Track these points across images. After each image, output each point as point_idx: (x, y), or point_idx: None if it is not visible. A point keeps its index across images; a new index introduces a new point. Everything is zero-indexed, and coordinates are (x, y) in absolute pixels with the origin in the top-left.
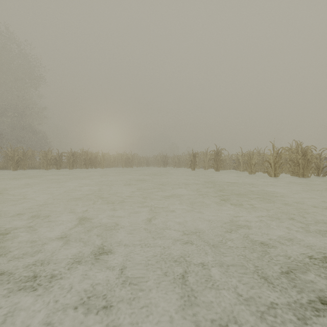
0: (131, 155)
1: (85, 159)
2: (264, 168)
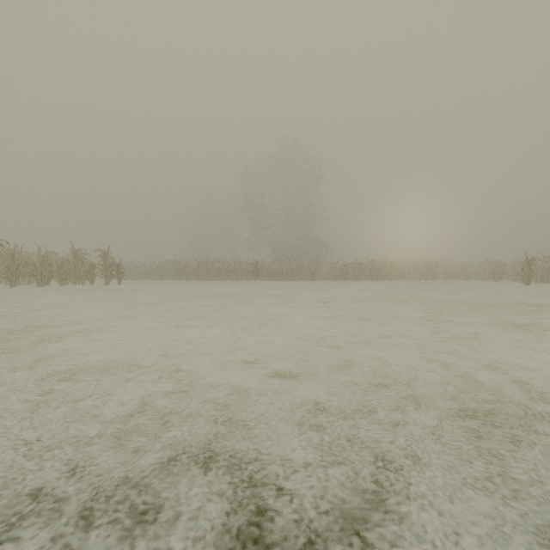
0: (432, 262)
1: (370, 270)
2: None
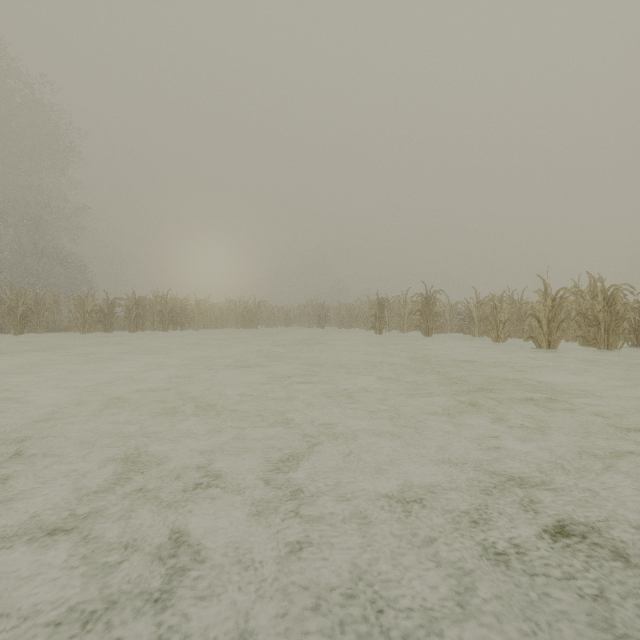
0: (253, 303)
1: (161, 311)
2: (522, 330)
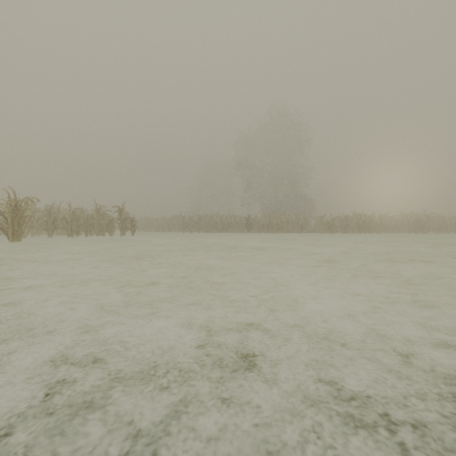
0: (423, 215)
1: (357, 222)
2: None
